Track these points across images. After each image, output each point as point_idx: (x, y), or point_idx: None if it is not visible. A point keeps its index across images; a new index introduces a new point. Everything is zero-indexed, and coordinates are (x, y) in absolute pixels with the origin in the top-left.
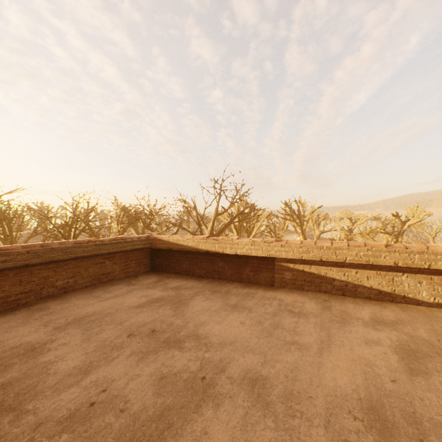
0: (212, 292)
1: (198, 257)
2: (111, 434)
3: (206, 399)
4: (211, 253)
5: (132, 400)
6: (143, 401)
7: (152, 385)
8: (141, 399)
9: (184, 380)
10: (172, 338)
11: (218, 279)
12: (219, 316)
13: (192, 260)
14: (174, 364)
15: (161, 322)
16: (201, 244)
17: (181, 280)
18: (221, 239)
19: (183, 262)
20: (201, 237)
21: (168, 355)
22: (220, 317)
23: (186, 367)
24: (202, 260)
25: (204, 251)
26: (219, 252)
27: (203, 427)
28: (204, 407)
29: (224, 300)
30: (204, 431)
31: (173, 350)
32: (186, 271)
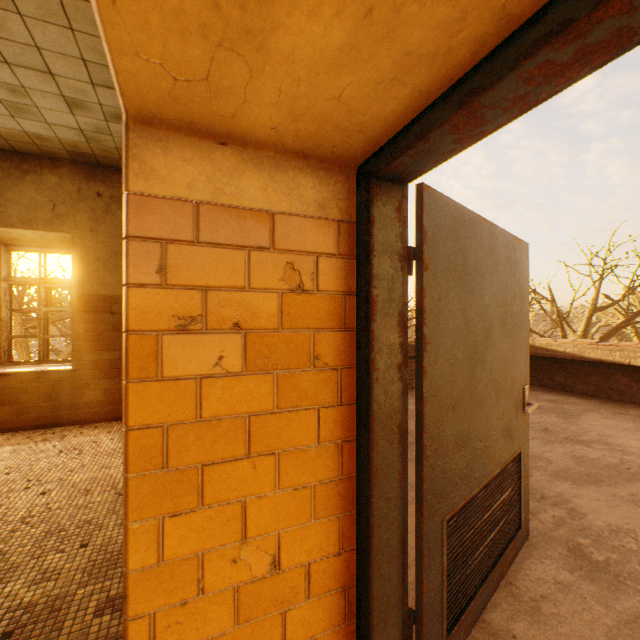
0: (612, 412)
1: (580, 369)
2: (548, 470)
3: (636, 479)
4: (604, 364)
5: (554, 461)
6: (565, 464)
7: (568, 458)
8: (563, 463)
9: (603, 464)
10: (572, 437)
11: (618, 401)
12: (633, 435)
13: (569, 372)
14: (585, 454)
15: (550, 425)
16: (587, 350)
17: (555, 395)
18: (624, 345)
19: (554, 374)
20: (586, 341)
21: (574, 447)
22: (635, 435)
23: (602, 458)
24: (588, 373)
25: (592, 360)
26: (622, 363)
27: (637, 490)
28: (635, 482)
29: (635, 422)
30: (639, 492)
31: (579, 445)
32: (558, 385)
